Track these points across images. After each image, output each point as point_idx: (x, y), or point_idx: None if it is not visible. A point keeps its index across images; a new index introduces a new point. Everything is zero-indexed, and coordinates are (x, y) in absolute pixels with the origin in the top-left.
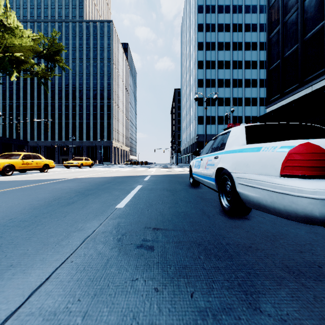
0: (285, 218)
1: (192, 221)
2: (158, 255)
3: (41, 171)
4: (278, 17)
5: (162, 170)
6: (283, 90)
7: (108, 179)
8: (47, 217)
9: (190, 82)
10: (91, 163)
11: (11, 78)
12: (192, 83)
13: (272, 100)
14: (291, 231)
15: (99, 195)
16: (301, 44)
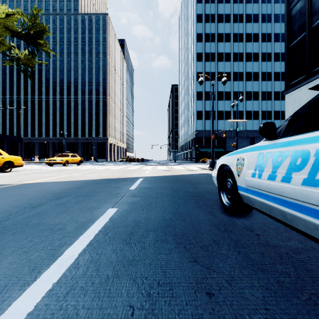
0: None
1: None
2: None
3: (1, 170)
4: None
5: (159, 168)
6: (311, 68)
7: (72, 187)
8: None
9: (188, 76)
10: (79, 160)
11: None
12: (190, 76)
13: (294, 83)
14: None
15: None
16: None
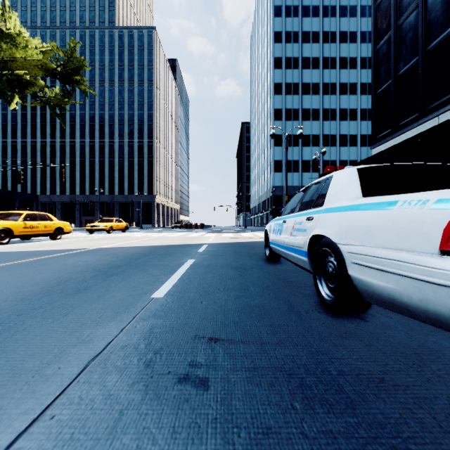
0: (449, 330)
1: (273, 324)
2: (216, 401)
3: (52, 237)
4: (388, 18)
5: (224, 236)
6: (396, 122)
7: (147, 250)
8: (37, 315)
9: (264, 113)
10: (124, 226)
11: (10, 106)
12: (266, 114)
13: (381, 137)
14: (444, 345)
15: (128, 275)
16: (423, 57)
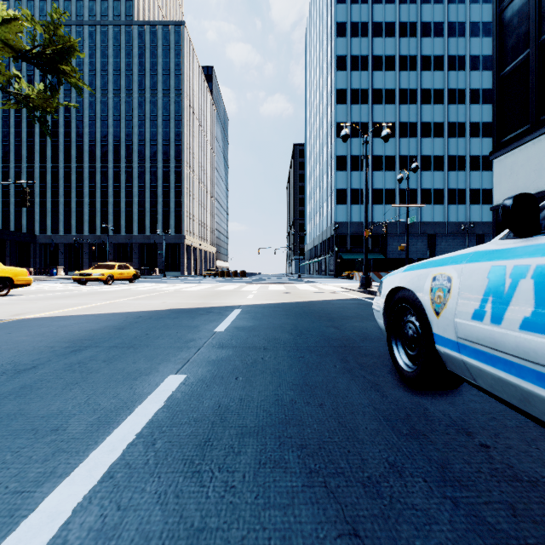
0: None
1: None
2: None
3: None
4: None
5: (272, 289)
6: (540, 113)
7: (109, 326)
8: None
9: (322, 130)
10: (132, 274)
11: None
12: (325, 130)
13: (509, 139)
14: None
15: None
16: None
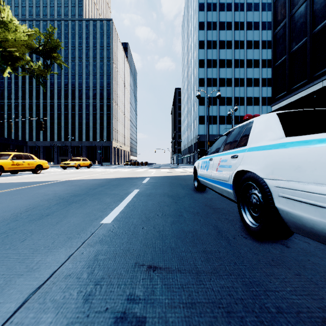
0: None
1: (206, 250)
2: None
3: (34, 172)
4: (284, 9)
5: (162, 171)
6: (290, 86)
7: (103, 181)
8: None
9: (191, 81)
10: (89, 163)
11: (4, 75)
12: (193, 82)
13: (278, 97)
14: None
15: (85, 203)
16: (311, 38)
